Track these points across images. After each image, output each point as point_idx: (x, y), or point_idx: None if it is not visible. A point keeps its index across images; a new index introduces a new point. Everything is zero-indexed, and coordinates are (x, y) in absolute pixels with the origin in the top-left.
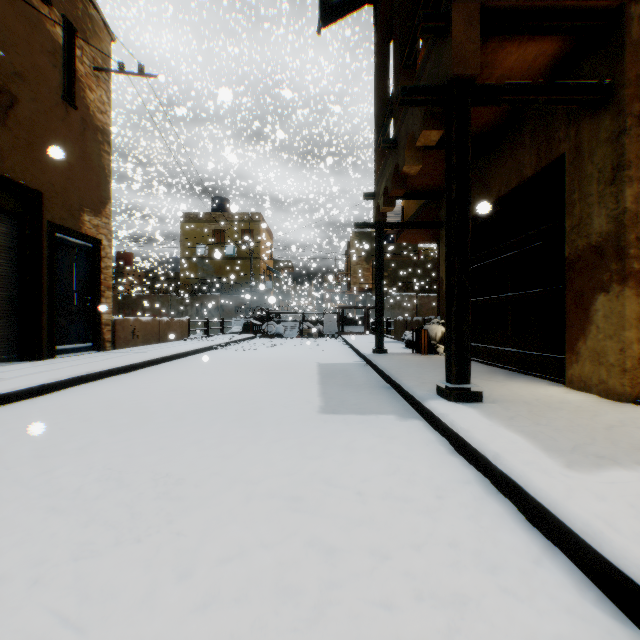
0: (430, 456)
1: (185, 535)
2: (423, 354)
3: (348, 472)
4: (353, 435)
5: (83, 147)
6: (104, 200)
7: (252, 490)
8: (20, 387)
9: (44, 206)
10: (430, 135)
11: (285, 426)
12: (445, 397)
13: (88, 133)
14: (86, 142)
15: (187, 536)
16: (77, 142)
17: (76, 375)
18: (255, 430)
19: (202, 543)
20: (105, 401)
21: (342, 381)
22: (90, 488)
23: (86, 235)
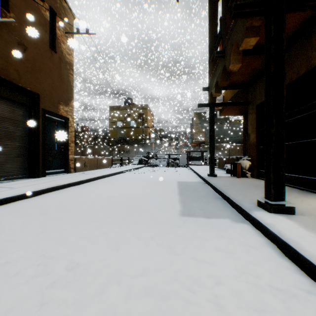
0: (265, 259)
1: None
2: (238, 177)
3: (204, 271)
4: (203, 235)
5: (59, 72)
6: (70, 98)
7: (132, 285)
8: (19, 193)
9: (40, 101)
10: (249, 41)
11: (158, 225)
12: (265, 209)
13: (62, 65)
14: (61, 69)
15: None
16: (56, 69)
17: (50, 186)
18: (139, 227)
19: None
20: (61, 202)
21: (192, 193)
22: (24, 272)
23: (61, 115)
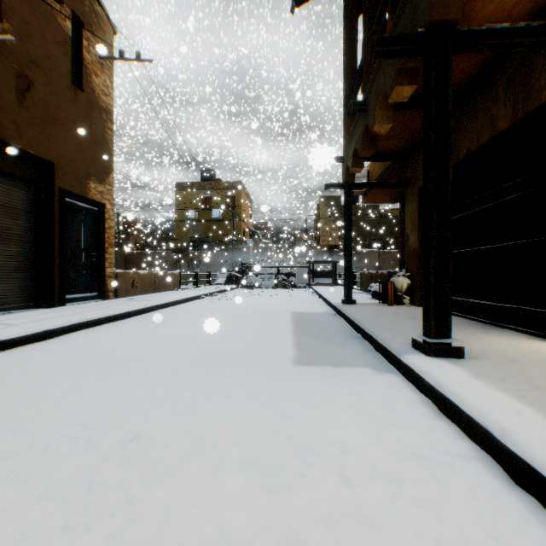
0: (415, 420)
1: (141, 522)
2: (390, 305)
3: (327, 438)
4: (329, 390)
5: (89, 124)
6: (107, 170)
7: (222, 458)
8: (25, 333)
9: (55, 175)
10: (402, 91)
11: (260, 378)
12: (423, 352)
13: (94, 112)
14: (92, 120)
15: (143, 524)
16: (84, 120)
17: (77, 322)
18: (230, 382)
19: (159, 536)
20: (98, 347)
21: (314, 330)
22: (57, 447)
23: (92, 200)
